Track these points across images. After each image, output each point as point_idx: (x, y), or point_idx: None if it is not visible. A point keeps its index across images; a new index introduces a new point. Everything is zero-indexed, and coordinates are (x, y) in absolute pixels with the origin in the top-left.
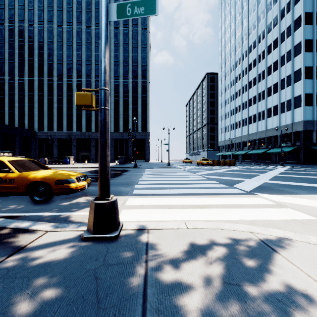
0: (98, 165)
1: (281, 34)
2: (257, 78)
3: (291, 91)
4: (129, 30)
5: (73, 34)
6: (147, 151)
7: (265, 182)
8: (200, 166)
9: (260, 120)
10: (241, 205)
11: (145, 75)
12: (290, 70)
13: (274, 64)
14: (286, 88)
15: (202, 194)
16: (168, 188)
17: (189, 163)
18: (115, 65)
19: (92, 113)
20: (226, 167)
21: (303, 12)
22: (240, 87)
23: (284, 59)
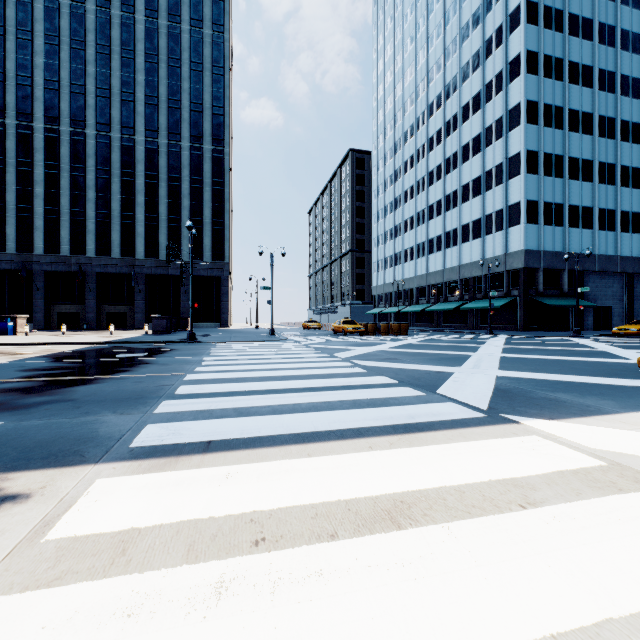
0: (96, 336)
1: (485, 86)
2: (444, 166)
3: (503, 194)
4: (182, 30)
5: (34, 14)
6: (225, 305)
7: (498, 374)
8: (340, 337)
9: (449, 247)
10: (517, 483)
11: (220, 135)
12: (501, 155)
13: (473, 142)
14: (495, 189)
15: (369, 431)
16: (262, 412)
17: (317, 330)
18: (147, 105)
19: (89, 211)
20: (393, 337)
21: (524, 48)
22: (413, 182)
23: (491, 134)
